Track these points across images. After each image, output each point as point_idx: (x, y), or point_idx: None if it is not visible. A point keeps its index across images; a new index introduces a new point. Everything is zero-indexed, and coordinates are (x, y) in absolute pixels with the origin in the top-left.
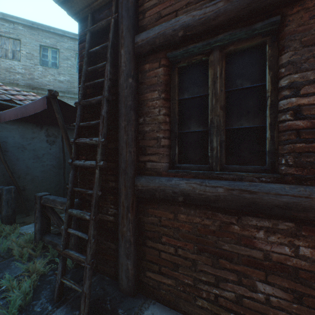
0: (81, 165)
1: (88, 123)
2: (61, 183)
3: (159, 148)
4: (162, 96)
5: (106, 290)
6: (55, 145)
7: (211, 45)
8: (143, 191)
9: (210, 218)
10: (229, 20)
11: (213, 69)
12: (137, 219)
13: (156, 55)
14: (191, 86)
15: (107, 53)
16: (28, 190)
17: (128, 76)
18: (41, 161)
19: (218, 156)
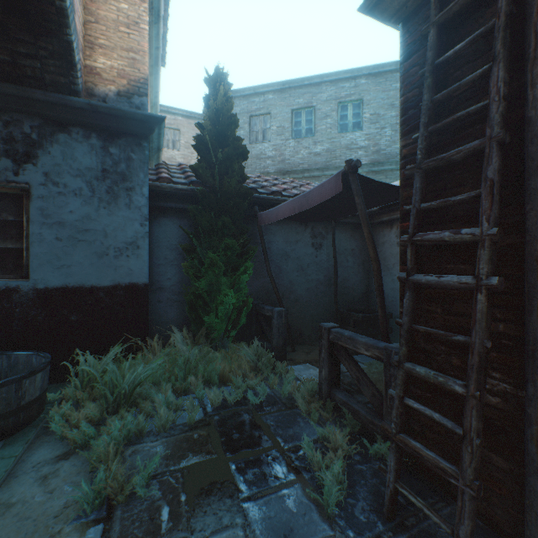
0: (431, 283)
1: (442, 201)
2: (329, 309)
3: None
4: None
5: None
6: (321, 250)
7: None
8: None
9: None
10: None
11: None
12: None
13: None
14: None
15: (493, 45)
16: (291, 314)
17: None
18: (305, 275)
19: None
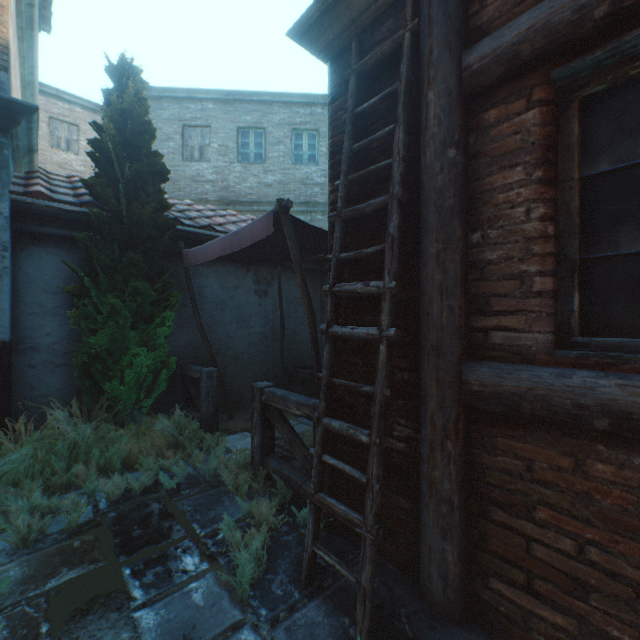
0: (346, 334)
1: (357, 252)
2: (276, 366)
3: (526, 298)
4: (536, 175)
5: (394, 592)
6: (267, 298)
7: None
8: (484, 396)
9: None
10: None
11: None
12: (464, 457)
13: (518, 84)
14: (621, 139)
15: (397, 107)
16: (230, 375)
17: (444, 144)
18: (247, 327)
19: None
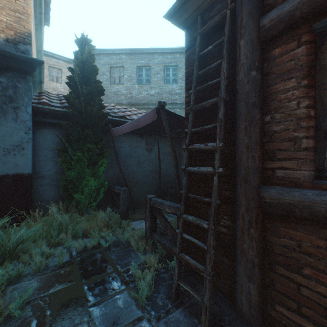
0: (195, 171)
1: (201, 128)
2: (156, 187)
3: (297, 151)
4: (303, 83)
5: (221, 308)
6: (152, 152)
7: None
8: (272, 205)
9: None
10: None
11: None
12: (261, 237)
13: (292, 33)
14: None
15: (222, 50)
16: (133, 191)
17: (249, 68)
18: (142, 167)
19: None
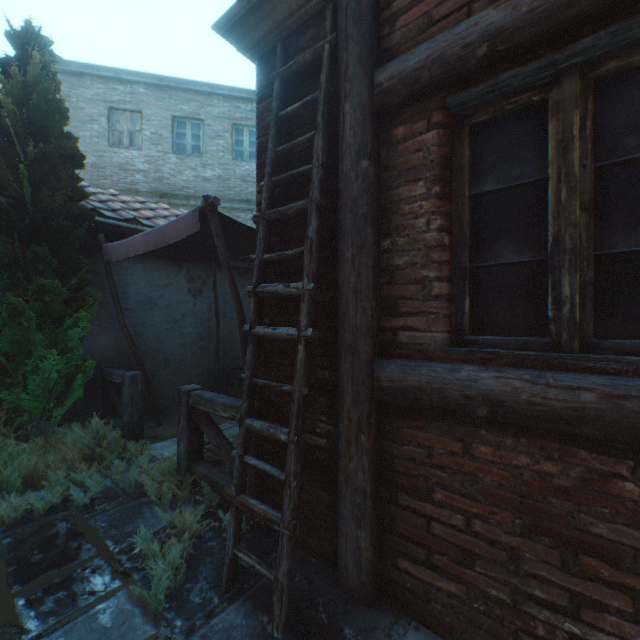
0: (268, 335)
1: (280, 254)
2: (211, 368)
3: (427, 301)
4: (435, 190)
5: (314, 584)
6: (202, 298)
7: (557, 65)
8: (392, 391)
9: (557, 459)
10: (610, 0)
11: (563, 120)
12: (377, 448)
13: (421, 106)
14: (501, 164)
15: (317, 115)
16: (160, 379)
17: (359, 155)
18: (180, 327)
19: (575, 318)
